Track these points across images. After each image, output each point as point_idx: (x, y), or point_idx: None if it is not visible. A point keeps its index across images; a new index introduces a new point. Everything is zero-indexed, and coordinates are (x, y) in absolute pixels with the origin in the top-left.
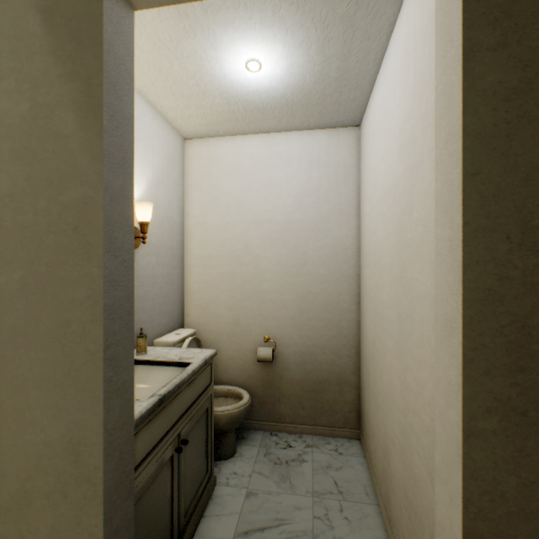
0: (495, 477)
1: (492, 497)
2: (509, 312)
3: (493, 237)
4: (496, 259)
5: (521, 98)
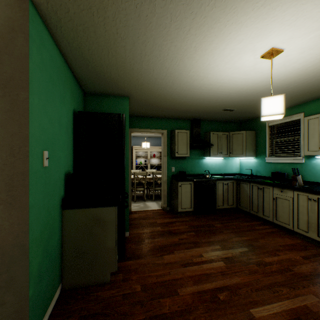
0: (3, 223)
1: (2, 229)
2: (7, 174)
3: (2, 152)
4: (3, 159)
5: (11, 112)
